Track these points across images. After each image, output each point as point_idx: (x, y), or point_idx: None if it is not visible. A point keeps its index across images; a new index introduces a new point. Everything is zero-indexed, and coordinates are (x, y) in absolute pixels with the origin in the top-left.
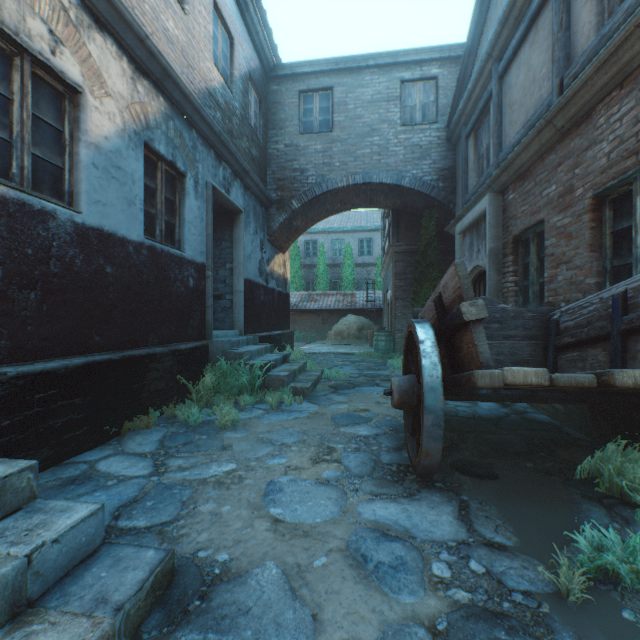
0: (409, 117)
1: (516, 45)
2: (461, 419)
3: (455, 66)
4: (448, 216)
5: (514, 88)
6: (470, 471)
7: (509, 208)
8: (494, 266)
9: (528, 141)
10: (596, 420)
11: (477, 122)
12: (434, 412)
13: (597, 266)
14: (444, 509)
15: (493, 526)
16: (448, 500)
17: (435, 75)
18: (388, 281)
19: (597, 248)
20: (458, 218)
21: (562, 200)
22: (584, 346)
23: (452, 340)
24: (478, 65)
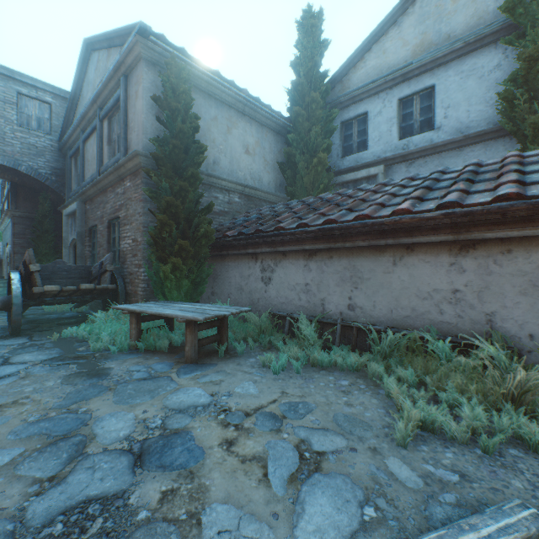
0: (27, 122)
1: (89, 134)
2: (50, 320)
3: (66, 103)
4: (62, 200)
5: (90, 153)
6: (41, 330)
7: (88, 213)
8: (81, 241)
9: (90, 187)
10: (104, 307)
11: (76, 153)
12: (18, 305)
13: (110, 250)
14: (22, 339)
15: (42, 338)
16: (25, 337)
17: (50, 102)
18: (9, 236)
19: (110, 243)
20: (66, 206)
21: (102, 219)
22: (96, 280)
23: (31, 279)
24: (74, 125)
